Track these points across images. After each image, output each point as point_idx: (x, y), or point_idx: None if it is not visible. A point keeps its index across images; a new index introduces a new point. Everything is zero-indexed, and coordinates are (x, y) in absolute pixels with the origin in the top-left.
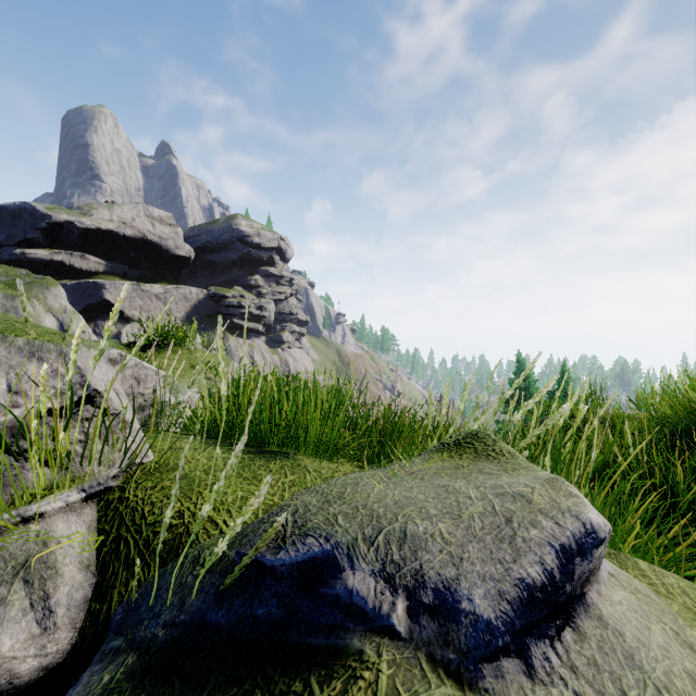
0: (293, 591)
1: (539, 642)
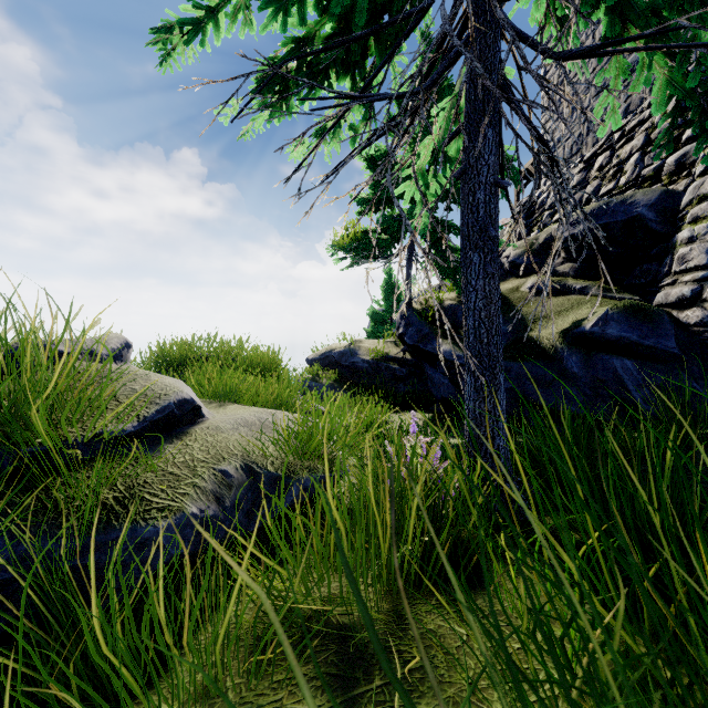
0: None
1: (118, 360)
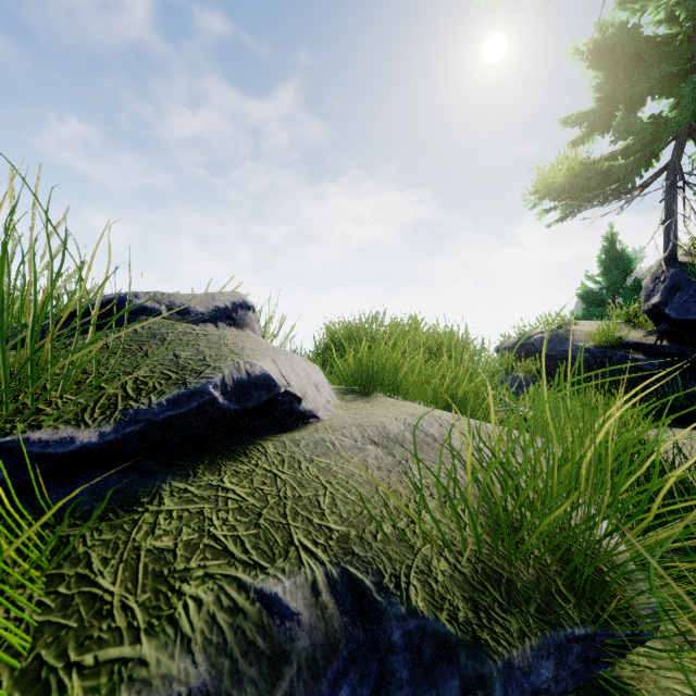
0: (100, 317)
1: (222, 323)
